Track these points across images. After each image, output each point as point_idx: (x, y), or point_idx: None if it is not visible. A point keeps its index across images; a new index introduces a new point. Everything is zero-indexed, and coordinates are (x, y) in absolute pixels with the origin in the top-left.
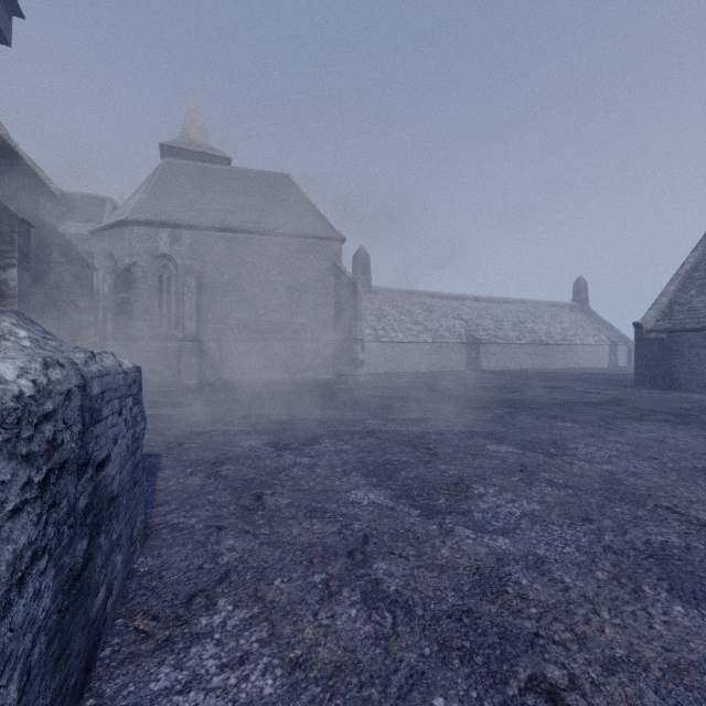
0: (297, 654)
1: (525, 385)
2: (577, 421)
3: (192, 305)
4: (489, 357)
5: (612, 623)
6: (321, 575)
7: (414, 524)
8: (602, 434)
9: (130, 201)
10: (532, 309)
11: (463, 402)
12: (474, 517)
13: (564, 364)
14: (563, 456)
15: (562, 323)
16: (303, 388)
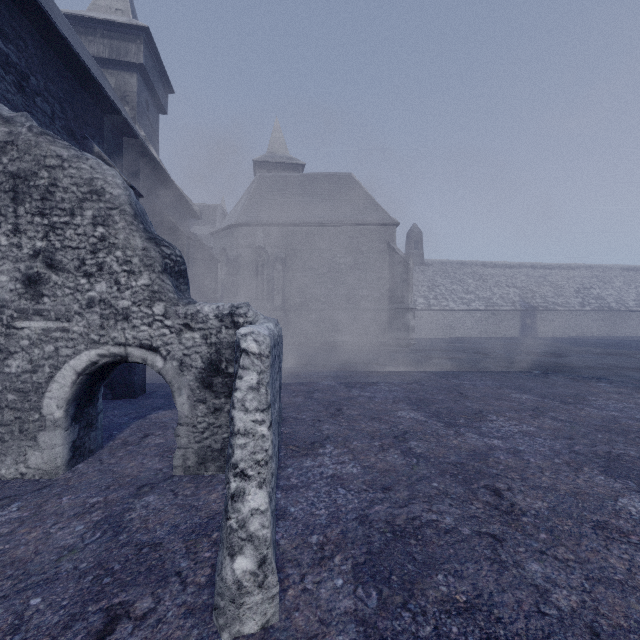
0: (367, 464)
1: (579, 351)
2: (613, 382)
3: (279, 284)
4: (546, 324)
5: (549, 477)
6: (378, 443)
7: (438, 429)
8: (632, 392)
9: (236, 208)
10: (600, 274)
11: (505, 363)
12: (482, 430)
13: (639, 332)
14: (577, 404)
15: (637, 288)
16: (363, 349)
